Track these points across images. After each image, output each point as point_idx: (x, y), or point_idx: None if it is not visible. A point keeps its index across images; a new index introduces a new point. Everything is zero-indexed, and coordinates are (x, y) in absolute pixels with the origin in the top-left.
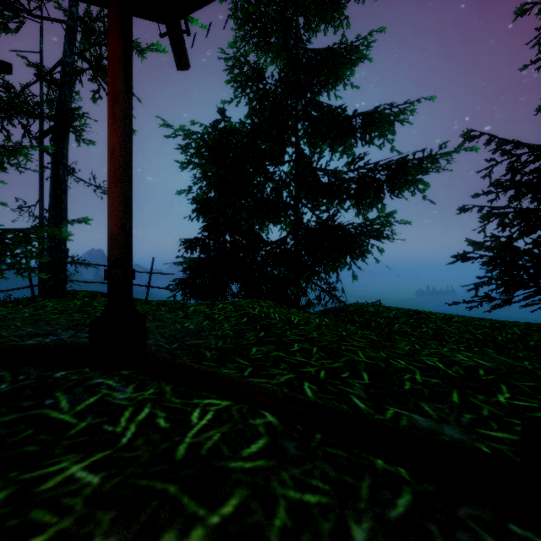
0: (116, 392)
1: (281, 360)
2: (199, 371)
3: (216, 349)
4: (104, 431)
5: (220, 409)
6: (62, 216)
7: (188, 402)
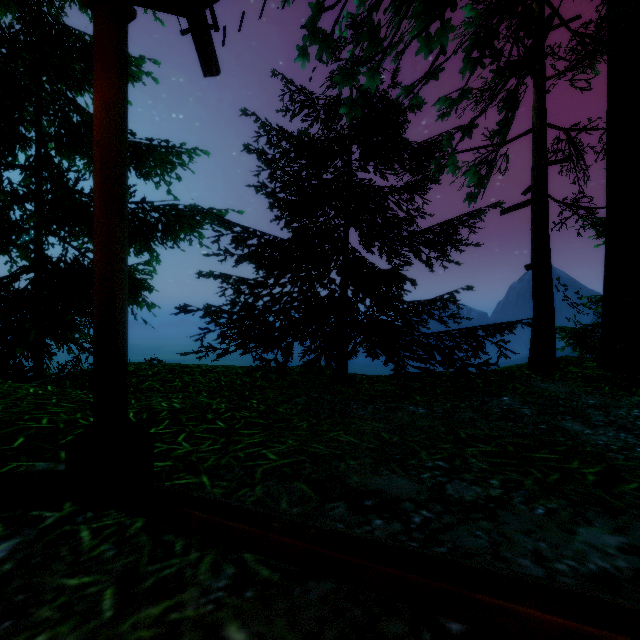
0: None
1: None
2: None
3: None
4: None
5: None
6: None
7: None
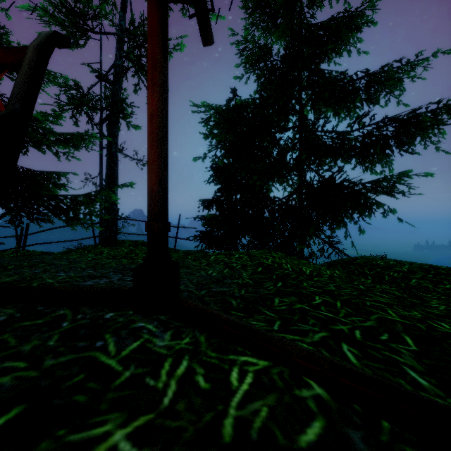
0: (155, 338)
1: (308, 314)
2: (232, 323)
3: (240, 298)
4: (146, 385)
5: (259, 371)
6: (115, 183)
7: (224, 358)
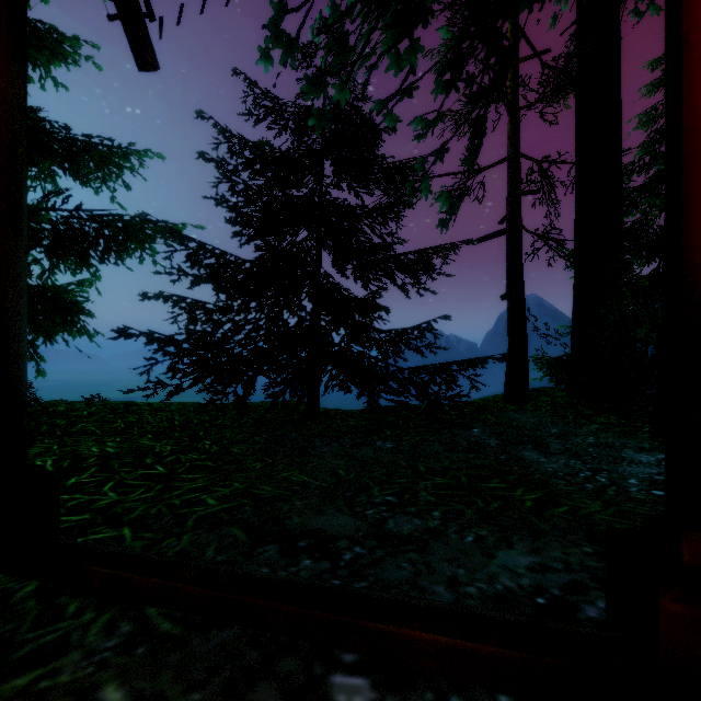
0: None
1: None
2: None
3: None
4: None
5: None
6: None
7: None
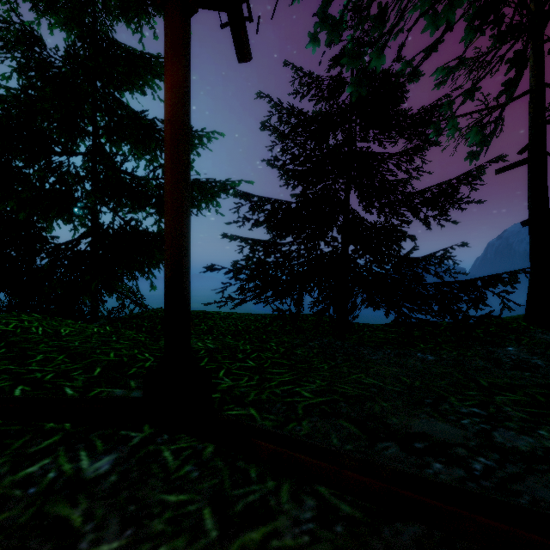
0: None
1: (6, 372)
2: None
3: None
4: None
5: None
6: None
7: None
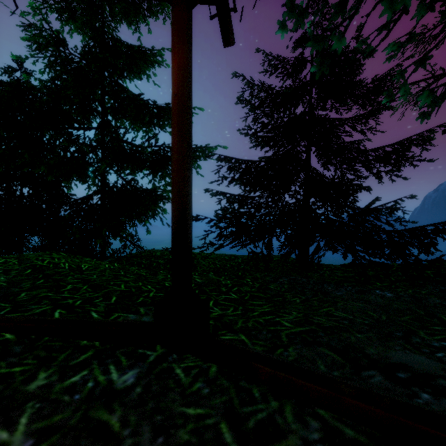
0: None
1: (47, 298)
2: None
3: None
4: None
5: None
6: None
7: None
